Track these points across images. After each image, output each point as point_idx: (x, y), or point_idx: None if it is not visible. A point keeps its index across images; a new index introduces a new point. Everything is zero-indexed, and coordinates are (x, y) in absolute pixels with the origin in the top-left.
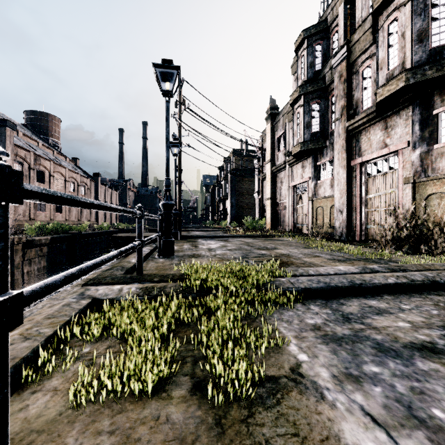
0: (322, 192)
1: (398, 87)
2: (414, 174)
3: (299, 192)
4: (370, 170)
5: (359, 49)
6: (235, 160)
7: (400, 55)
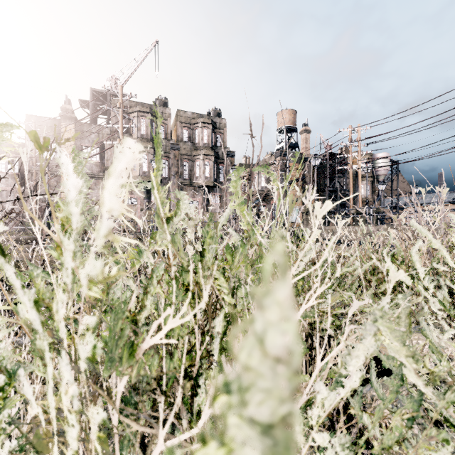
0: None
1: (212, 185)
2: (204, 209)
3: None
4: None
5: (184, 152)
6: None
7: (210, 174)
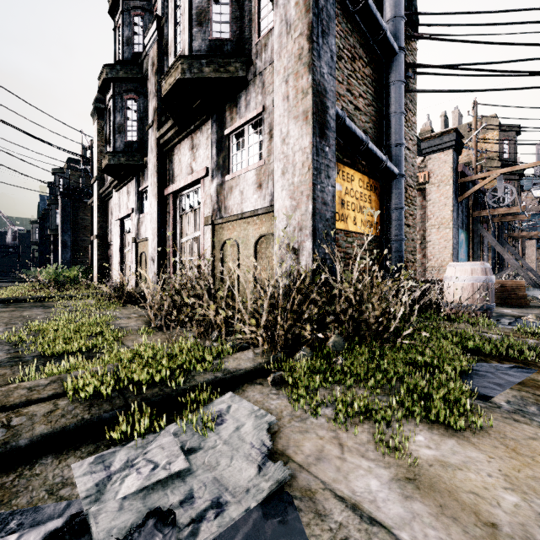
0: (144, 232)
1: (176, 81)
2: (212, 212)
3: (127, 229)
4: (184, 203)
5: None
6: (72, 175)
7: (183, 37)
